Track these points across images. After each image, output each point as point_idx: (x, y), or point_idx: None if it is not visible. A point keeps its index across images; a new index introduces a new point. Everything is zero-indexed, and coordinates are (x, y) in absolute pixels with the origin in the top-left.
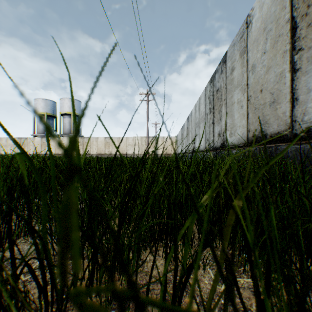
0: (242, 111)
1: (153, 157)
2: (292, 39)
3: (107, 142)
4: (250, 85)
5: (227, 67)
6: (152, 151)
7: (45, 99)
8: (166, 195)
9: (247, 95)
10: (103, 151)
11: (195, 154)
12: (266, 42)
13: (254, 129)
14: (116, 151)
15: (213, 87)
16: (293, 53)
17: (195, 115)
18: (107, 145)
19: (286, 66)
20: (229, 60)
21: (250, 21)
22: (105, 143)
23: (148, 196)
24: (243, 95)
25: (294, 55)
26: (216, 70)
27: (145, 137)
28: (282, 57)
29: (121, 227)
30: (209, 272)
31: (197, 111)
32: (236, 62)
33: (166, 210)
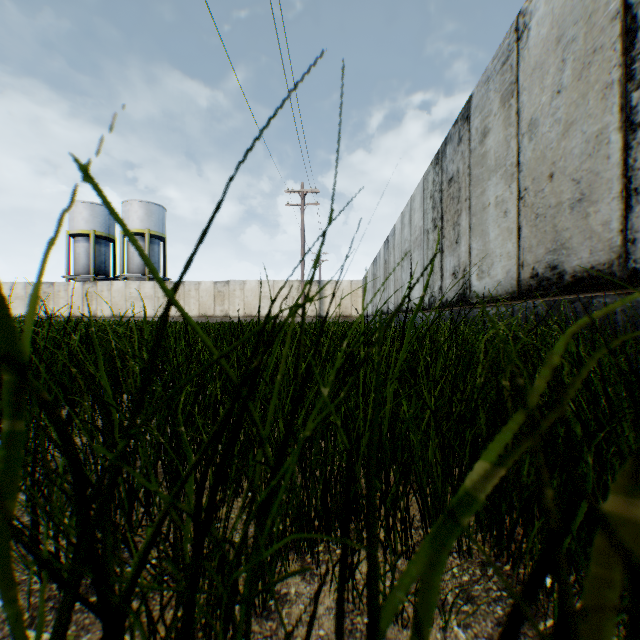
0: (506, 224)
1: (302, 325)
2: (627, 55)
3: (218, 291)
4: (526, 165)
5: (472, 128)
6: (298, 307)
7: (91, 203)
8: (341, 414)
9: (518, 188)
10: (210, 311)
11: (415, 315)
12: (563, 67)
13: (535, 261)
14: (170, 304)
15: (441, 173)
16: (628, 87)
17: (401, 235)
18: (219, 297)
19: (612, 117)
20: (478, 114)
21: (525, 26)
22: (215, 294)
23: (285, 443)
24: (510, 187)
25: (632, 91)
26: (448, 138)
27: (298, 281)
28: (600, 99)
29: (204, 537)
30: (459, 639)
31: (407, 227)
32: (492, 116)
33: (341, 458)
